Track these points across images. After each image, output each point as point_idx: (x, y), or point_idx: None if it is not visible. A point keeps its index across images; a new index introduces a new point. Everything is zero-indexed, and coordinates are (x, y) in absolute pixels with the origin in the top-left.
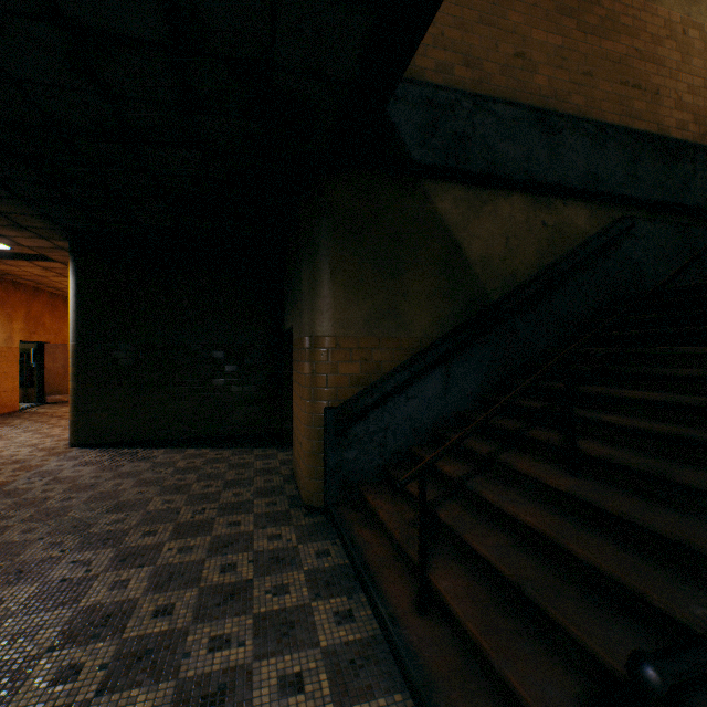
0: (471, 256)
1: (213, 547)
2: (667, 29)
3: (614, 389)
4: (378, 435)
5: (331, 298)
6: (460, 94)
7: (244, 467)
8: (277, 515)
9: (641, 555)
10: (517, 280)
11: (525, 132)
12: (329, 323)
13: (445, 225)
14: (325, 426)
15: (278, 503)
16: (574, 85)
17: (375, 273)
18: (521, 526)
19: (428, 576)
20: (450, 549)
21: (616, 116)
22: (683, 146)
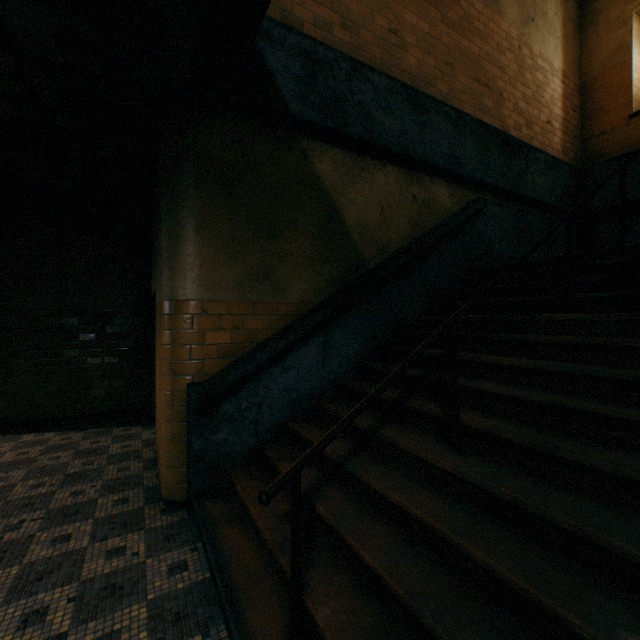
0: (349, 222)
1: (19, 584)
2: (508, 42)
3: (484, 355)
4: (251, 412)
5: (197, 257)
6: (338, 54)
7: (96, 454)
8: (126, 517)
9: (541, 551)
10: (391, 249)
11: (398, 106)
12: (194, 285)
13: (324, 188)
14: (187, 406)
15: (131, 499)
16: (439, 72)
17: (248, 231)
18: (409, 518)
19: (303, 600)
20: (330, 552)
21: (472, 108)
22: (519, 144)
